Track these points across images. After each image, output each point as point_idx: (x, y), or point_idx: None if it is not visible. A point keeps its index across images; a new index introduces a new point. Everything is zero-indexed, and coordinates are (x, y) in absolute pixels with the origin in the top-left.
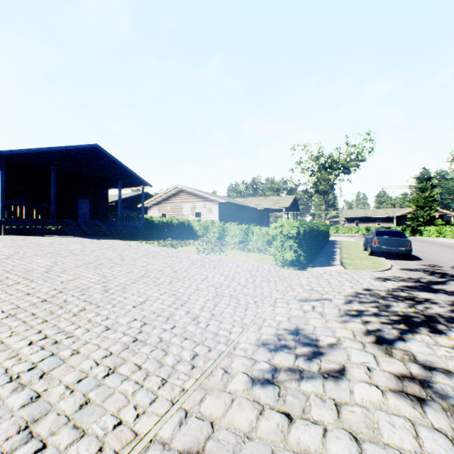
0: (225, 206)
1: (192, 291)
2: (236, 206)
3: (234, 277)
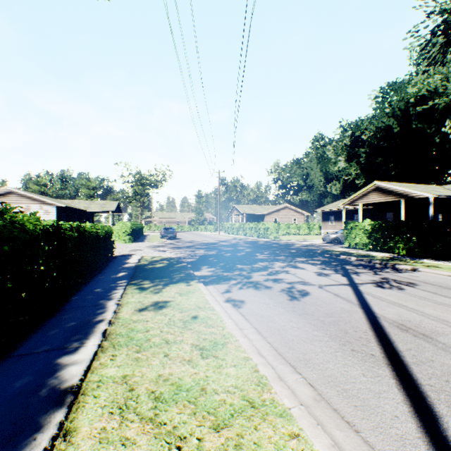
0: (62, 208)
1: None
2: (70, 209)
3: None
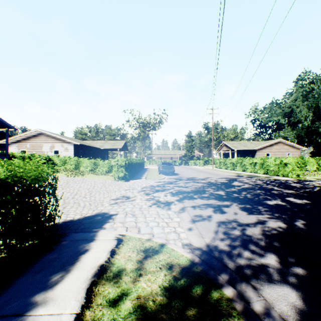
0: (79, 146)
1: (77, 191)
2: (86, 147)
3: (95, 185)
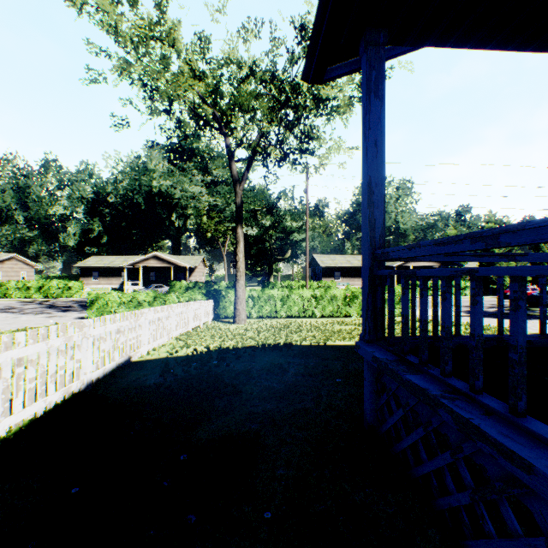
0: None
1: None
2: None
3: None
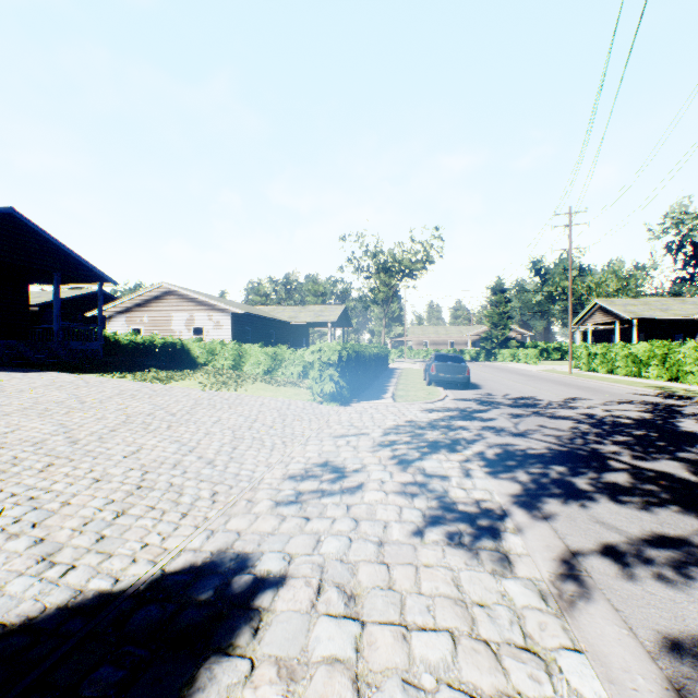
0: (243, 318)
1: (202, 436)
2: (260, 319)
3: (258, 418)
